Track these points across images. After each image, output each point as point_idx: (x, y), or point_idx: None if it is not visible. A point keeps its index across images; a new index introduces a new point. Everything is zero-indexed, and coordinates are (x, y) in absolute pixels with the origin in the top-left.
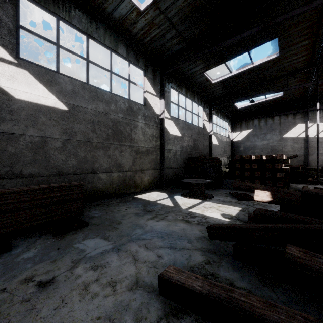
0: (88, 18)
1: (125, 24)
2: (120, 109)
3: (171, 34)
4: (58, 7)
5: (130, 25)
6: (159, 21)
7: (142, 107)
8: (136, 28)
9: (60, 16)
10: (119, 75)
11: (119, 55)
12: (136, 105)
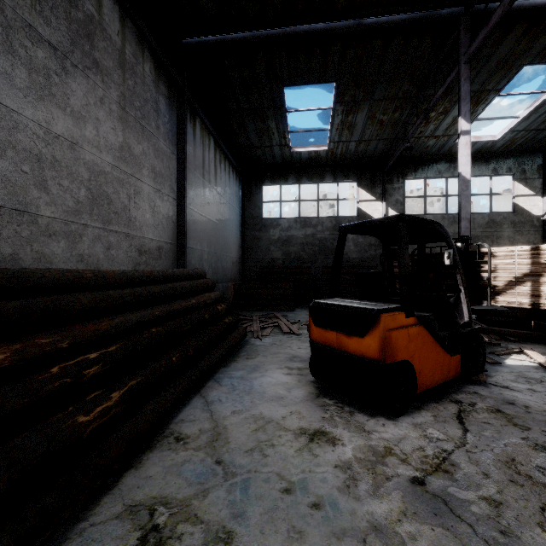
0: (447, 164)
1: (482, 150)
2: (479, 225)
3: (544, 134)
4: (425, 172)
5: (488, 149)
6: (521, 135)
7: (508, 215)
8: (495, 148)
9: (426, 177)
10: (477, 195)
11: (477, 176)
12: (500, 215)
